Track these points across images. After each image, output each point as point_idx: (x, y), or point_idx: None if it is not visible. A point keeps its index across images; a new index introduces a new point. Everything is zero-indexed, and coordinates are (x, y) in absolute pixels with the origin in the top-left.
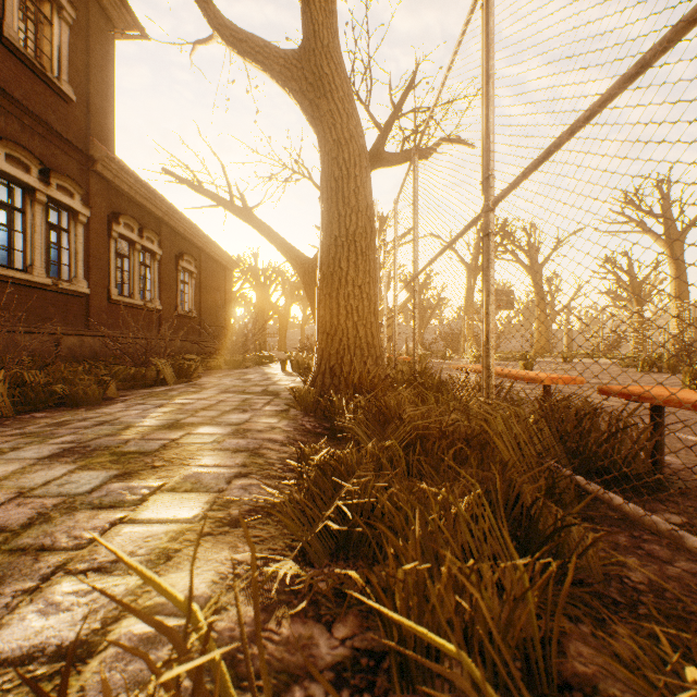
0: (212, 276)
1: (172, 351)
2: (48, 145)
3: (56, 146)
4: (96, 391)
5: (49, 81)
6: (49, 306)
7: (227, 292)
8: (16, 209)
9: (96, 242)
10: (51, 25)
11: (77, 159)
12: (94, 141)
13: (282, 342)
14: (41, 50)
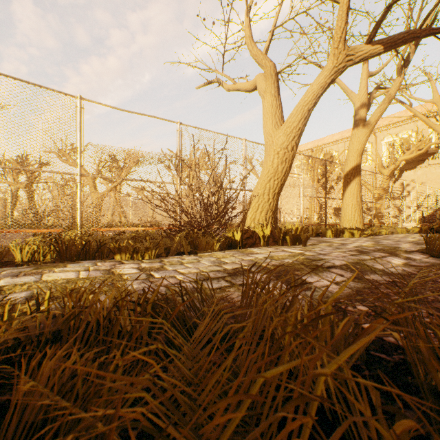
0: None
1: None
2: None
3: None
4: None
5: None
6: None
7: None
8: None
9: None
10: None
11: None
12: None
13: None
14: None
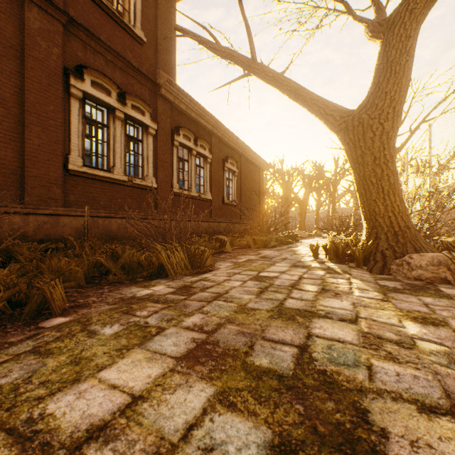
0: (249, 174)
1: (219, 230)
2: (126, 76)
3: (132, 77)
4: None
5: (126, 27)
6: (127, 197)
7: (260, 186)
8: (102, 124)
9: (162, 149)
10: None
11: (148, 87)
12: (159, 72)
13: (302, 223)
14: (121, 5)
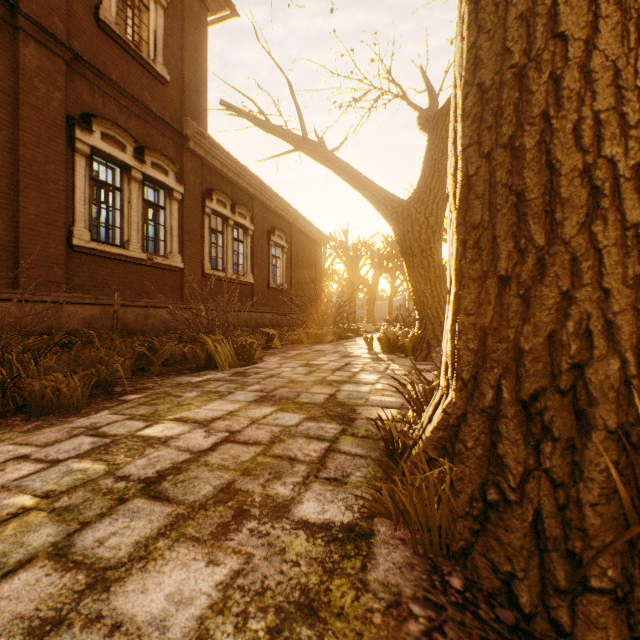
0: (303, 250)
1: (263, 323)
2: (144, 125)
3: (151, 126)
4: (78, 389)
5: (144, 63)
6: (145, 280)
7: (316, 266)
8: (114, 187)
9: (190, 218)
10: (148, 10)
11: (172, 138)
12: (187, 119)
13: (370, 314)
14: (138, 34)
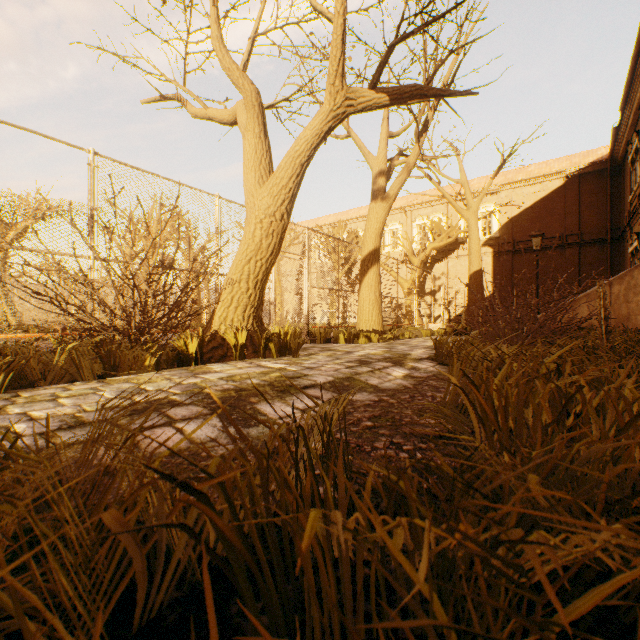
0: None
1: None
2: None
3: None
4: None
5: None
6: None
7: None
8: None
9: None
10: None
11: None
12: None
13: None
14: None
